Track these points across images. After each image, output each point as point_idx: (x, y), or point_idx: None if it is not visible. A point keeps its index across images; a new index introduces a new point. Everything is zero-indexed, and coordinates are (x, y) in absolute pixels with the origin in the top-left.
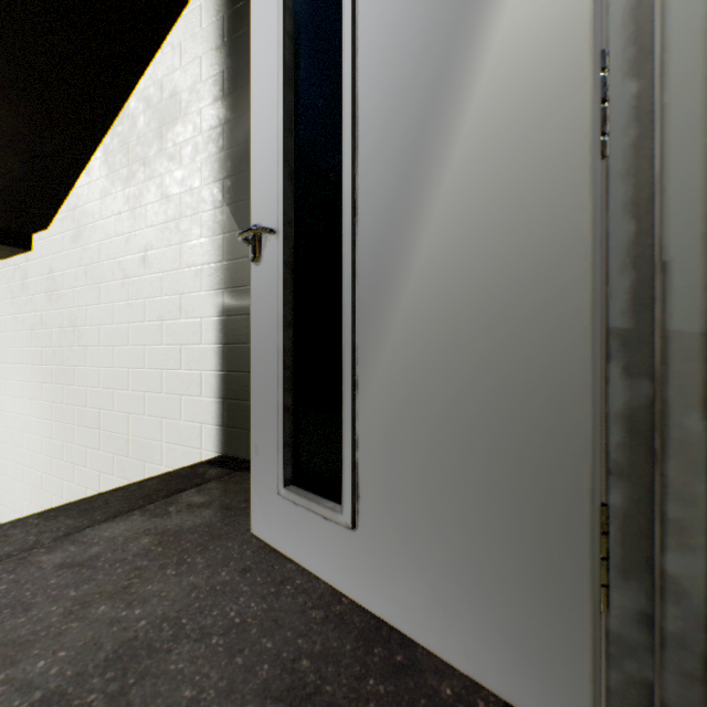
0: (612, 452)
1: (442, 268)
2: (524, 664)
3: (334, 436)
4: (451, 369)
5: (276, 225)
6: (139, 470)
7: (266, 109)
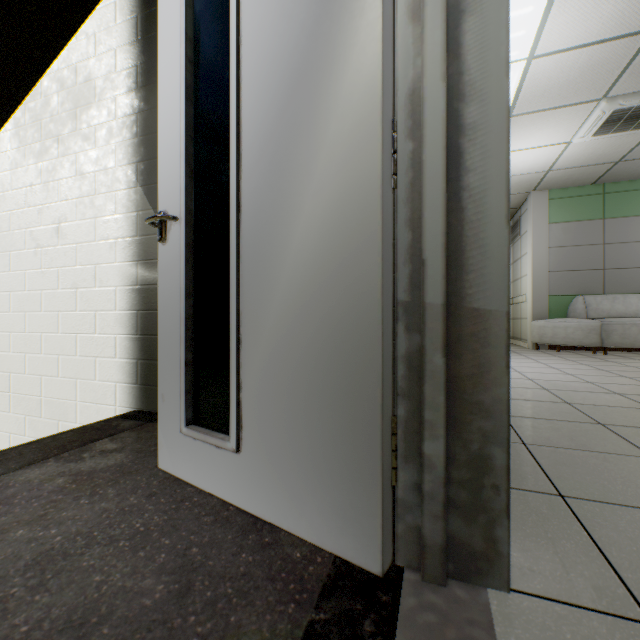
0: (399, 381)
1: (298, 256)
2: (346, 527)
3: (225, 383)
4: (303, 328)
5: (179, 213)
6: (53, 428)
7: (171, 117)
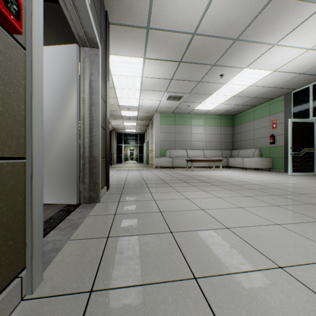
0: (81, 169)
1: (59, 144)
2: (70, 198)
3: None
4: (60, 160)
5: None
6: None
7: None
